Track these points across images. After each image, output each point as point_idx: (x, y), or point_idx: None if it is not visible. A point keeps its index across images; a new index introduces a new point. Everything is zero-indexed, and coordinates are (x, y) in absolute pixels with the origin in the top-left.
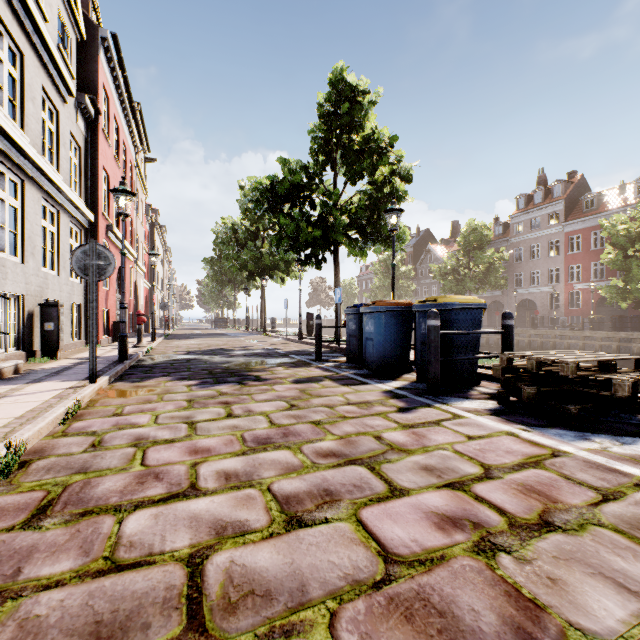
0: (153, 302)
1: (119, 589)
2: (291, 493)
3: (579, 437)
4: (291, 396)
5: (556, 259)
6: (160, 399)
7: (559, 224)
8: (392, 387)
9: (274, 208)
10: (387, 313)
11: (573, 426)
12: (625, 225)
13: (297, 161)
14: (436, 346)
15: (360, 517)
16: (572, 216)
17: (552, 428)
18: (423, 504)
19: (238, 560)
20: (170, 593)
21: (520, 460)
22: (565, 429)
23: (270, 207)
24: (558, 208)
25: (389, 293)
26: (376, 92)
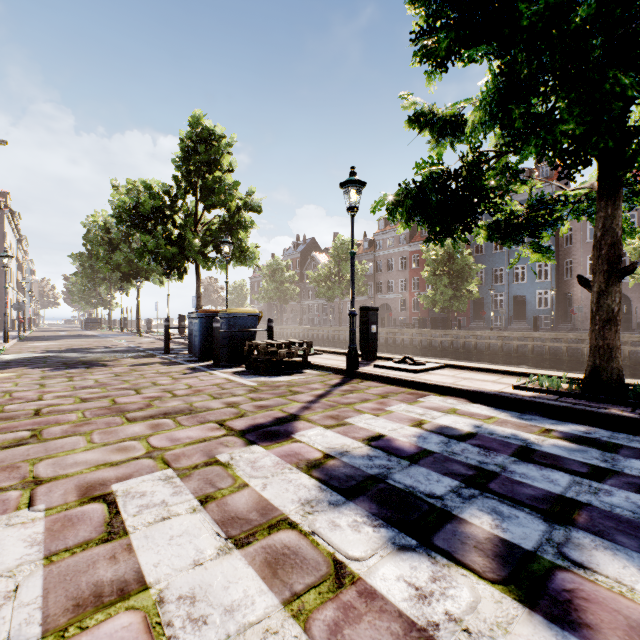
0: (6, 304)
1: (8, 414)
2: (89, 397)
3: (256, 377)
4: (121, 372)
5: (404, 272)
6: (19, 377)
7: (406, 244)
8: (198, 365)
9: (136, 226)
10: (206, 318)
11: (263, 374)
12: (434, 252)
13: (162, 183)
14: (217, 339)
15: (115, 399)
16: (415, 239)
17: (251, 375)
18: (146, 395)
19: (56, 408)
20: (28, 413)
21: (211, 384)
22: (256, 375)
23: (132, 225)
24: (405, 232)
25: (275, 296)
26: (232, 137)
